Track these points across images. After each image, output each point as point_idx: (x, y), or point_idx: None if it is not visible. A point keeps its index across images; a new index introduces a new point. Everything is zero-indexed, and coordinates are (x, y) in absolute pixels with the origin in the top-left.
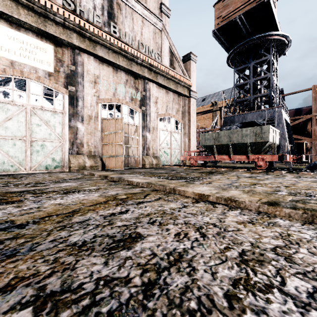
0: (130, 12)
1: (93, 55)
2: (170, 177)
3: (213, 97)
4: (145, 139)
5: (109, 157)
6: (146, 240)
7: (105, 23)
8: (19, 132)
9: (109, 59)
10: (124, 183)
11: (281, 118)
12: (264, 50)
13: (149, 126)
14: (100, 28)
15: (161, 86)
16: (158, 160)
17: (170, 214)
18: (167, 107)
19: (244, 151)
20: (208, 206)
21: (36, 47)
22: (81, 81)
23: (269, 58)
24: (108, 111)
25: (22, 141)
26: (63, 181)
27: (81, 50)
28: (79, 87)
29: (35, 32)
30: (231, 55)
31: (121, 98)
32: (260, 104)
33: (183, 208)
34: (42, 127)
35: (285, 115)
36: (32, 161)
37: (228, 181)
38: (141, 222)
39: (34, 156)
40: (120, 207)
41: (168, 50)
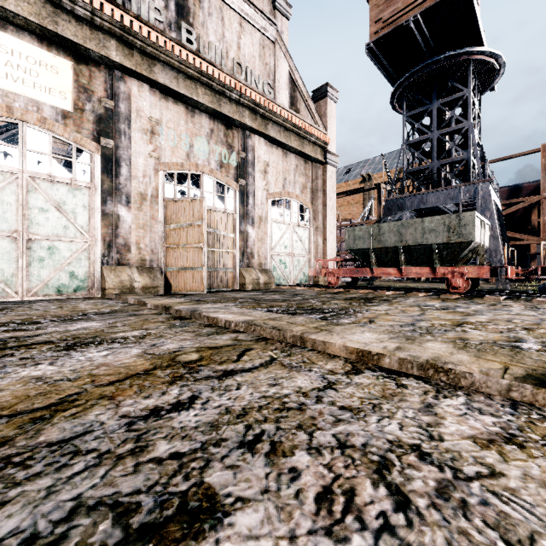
0: (218, 6)
1: (149, 82)
2: (292, 308)
3: (364, 166)
4: (245, 238)
5: (178, 271)
6: (231, 528)
7: (172, 24)
8: (5, 224)
9: (179, 90)
10: (201, 322)
11: (489, 200)
12: (457, 81)
13: (253, 215)
14: (161, 32)
15: (275, 143)
16: (268, 276)
17: (298, 410)
18: (285, 181)
19: (426, 259)
20: (384, 384)
21: (38, 63)
22: (127, 130)
23: (467, 95)
24: (176, 186)
25: (11, 240)
26: (79, 318)
27: (127, 72)
28: (123, 141)
29: (37, 35)
30: (399, 89)
31: (201, 162)
32: (450, 177)
33: (327, 389)
34: (51, 213)
35: (494, 196)
36: (30, 278)
37: (406, 317)
38: (224, 440)
39: (35, 268)
40: (177, 387)
41: (287, 79)
